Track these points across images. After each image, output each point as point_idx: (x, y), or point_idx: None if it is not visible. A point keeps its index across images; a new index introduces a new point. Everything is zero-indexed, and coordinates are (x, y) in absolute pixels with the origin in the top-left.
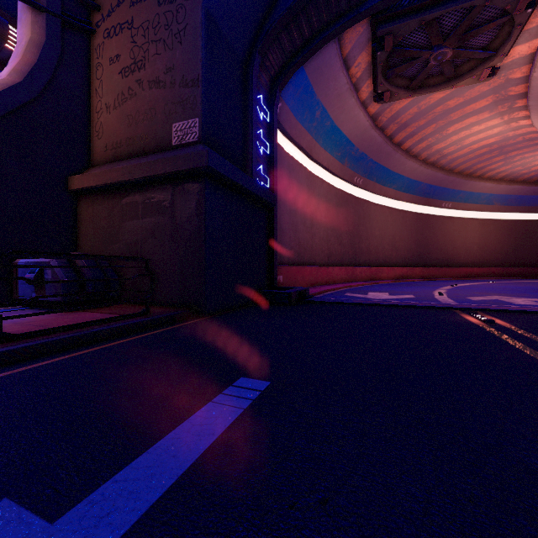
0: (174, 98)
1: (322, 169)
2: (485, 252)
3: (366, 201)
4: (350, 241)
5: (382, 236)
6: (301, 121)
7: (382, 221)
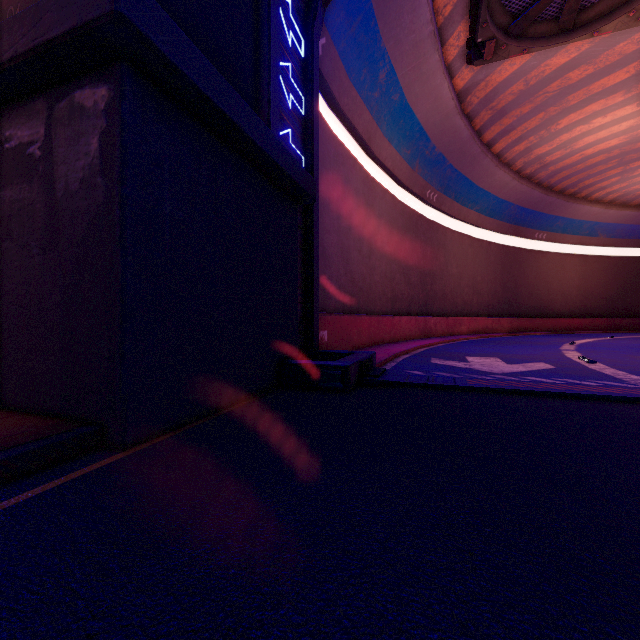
0: None
1: (383, 173)
2: (587, 298)
3: (441, 226)
4: (421, 281)
5: (461, 275)
6: (356, 84)
7: (460, 255)
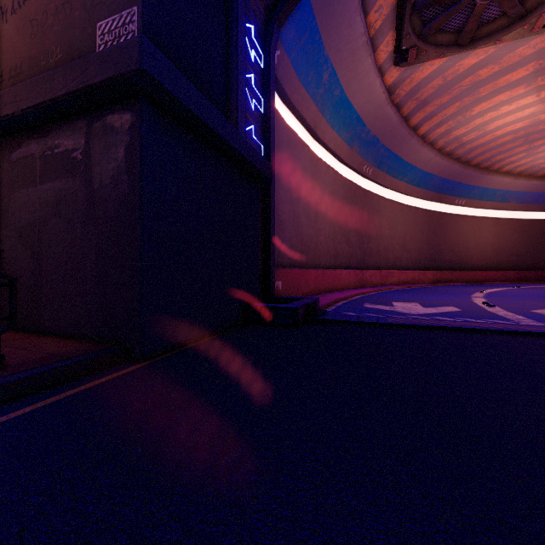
0: None
1: (327, 153)
2: (499, 254)
3: (376, 195)
4: (359, 240)
5: (393, 235)
6: (305, 84)
7: (392, 218)
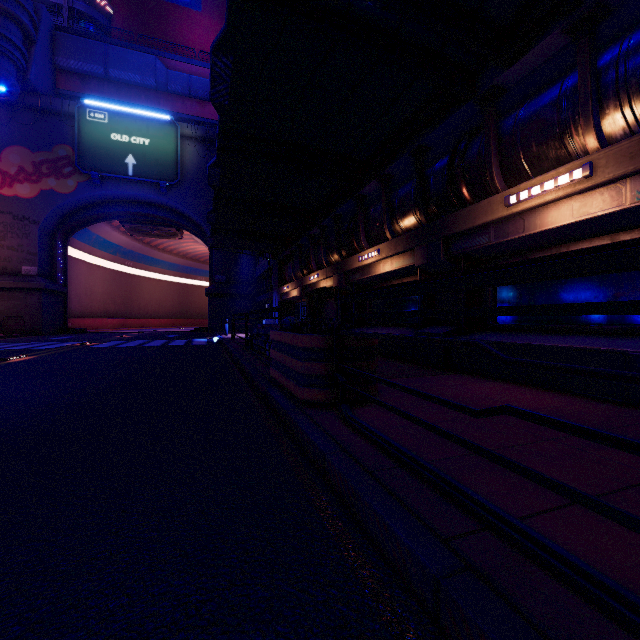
0: (23, 257)
1: (100, 258)
2: None
3: (137, 275)
4: (124, 302)
5: (151, 298)
6: (83, 241)
7: (151, 288)
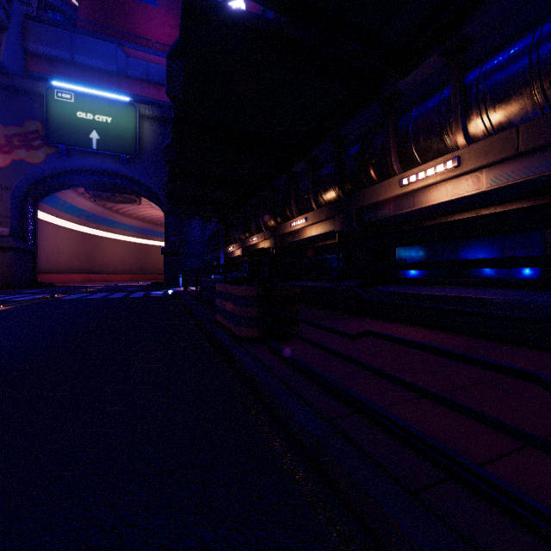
0: None
1: (66, 221)
2: None
3: (100, 236)
4: (88, 260)
5: (113, 256)
6: (51, 206)
7: (112, 247)
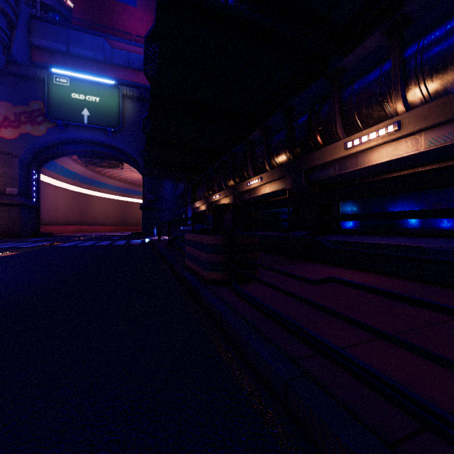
0: (7, 181)
1: (63, 183)
2: None
3: (90, 195)
4: (80, 214)
5: (100, 211)
6: (51, 170)
7: (100, 204)
